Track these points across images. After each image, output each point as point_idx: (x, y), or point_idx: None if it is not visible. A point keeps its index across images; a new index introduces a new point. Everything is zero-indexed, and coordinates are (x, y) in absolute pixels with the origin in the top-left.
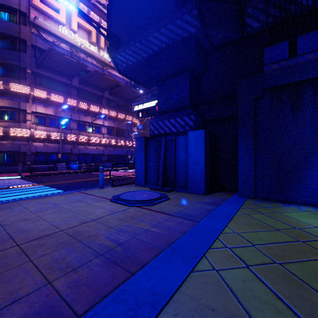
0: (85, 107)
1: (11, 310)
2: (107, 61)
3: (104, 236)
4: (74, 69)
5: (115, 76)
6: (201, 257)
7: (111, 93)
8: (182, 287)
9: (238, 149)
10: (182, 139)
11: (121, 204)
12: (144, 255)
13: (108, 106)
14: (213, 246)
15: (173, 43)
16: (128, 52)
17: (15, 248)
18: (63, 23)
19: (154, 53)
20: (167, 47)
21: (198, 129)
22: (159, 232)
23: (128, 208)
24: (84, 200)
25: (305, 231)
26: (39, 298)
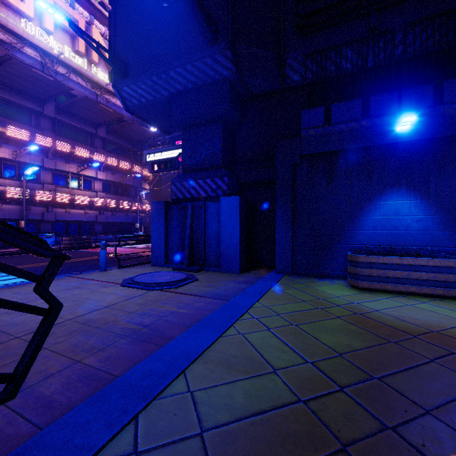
0: (67, 150)
1: (49, 382)
2: (102, 82)
3: (125, 321)
4: (49, 90)
5: (115, 106)
6: (230, 326)
7: (109, 131)
8: (211, 347)
9: (276, 220)
10: (213, 206)
11: (138, 288)
12: (174, 332)
13: (103, 150)
14: (242, 318)
15: (202, 85)
16: (141, 86)
17: (16, 340)
18: (29, 16)
19: (177, 93)
20: (195, 88)
21: (233, 194)
22: (187, 312)
23: (148, 292)
24: (84, 287)
25: (327, 301)
26: (73, 372)
